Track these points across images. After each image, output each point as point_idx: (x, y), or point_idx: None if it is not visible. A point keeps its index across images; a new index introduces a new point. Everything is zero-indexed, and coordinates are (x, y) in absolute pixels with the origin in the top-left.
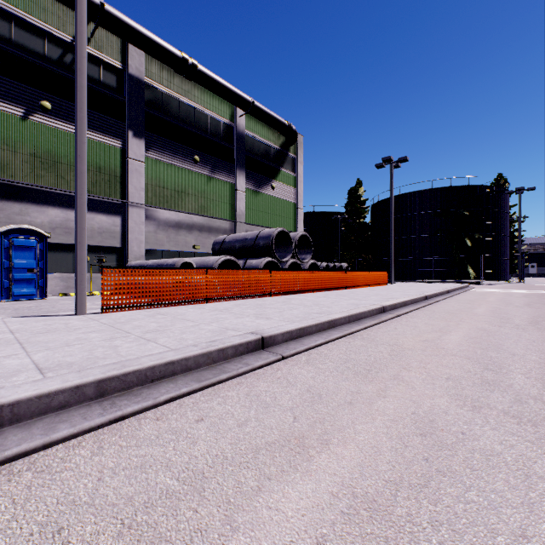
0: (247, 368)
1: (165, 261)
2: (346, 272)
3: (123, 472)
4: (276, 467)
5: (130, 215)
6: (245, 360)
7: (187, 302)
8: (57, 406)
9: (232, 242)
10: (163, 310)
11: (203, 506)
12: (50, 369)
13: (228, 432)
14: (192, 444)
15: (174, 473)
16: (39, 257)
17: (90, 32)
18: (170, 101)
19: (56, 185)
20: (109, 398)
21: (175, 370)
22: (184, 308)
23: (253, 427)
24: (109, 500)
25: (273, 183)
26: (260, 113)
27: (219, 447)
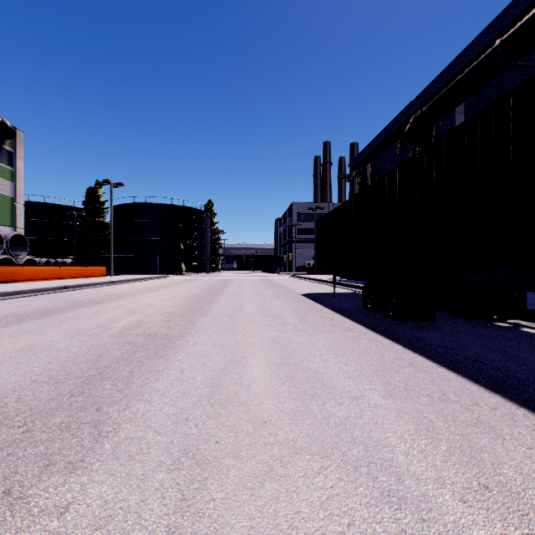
0: None
1: None
2: (60, 266)
3: None
4: None
5: None
6: None
7: None
8: None
9: None
10: None
11: None
12: None
13: None
14: None
15: None
16: None
17: None
18: None
19: None
20: None
21: None
22: None
23: None
24: None
25: None
26: None
27: None
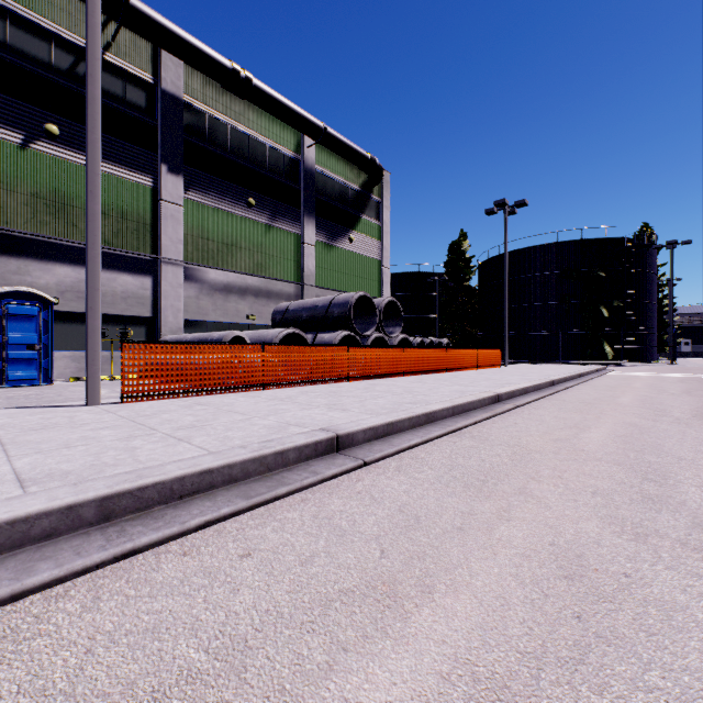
0: (315, 478)
1: (209, 334)
2: (447, 349)
3: (126, 638)
4: (355, 631)
5: (164, 274)
6: (313, 467)
7: (237, 389)
8: (39, 536)
9: (297, 310)
10: (204, 399)
11: (242, 697)
12: (36, 480)
13: (286, 573)
14: (231, 594)
15: (203, 640)
16: (42, 330)
17: (111, 35)
18: (217, 126)
19: (66, 235)
20: (117, 523)
21: (214, 481)
22: (232, 397)
23: (322, 565)
24: (98, 687)
25: (352, 234)
26: (334, 143)
27: (271, 598)
